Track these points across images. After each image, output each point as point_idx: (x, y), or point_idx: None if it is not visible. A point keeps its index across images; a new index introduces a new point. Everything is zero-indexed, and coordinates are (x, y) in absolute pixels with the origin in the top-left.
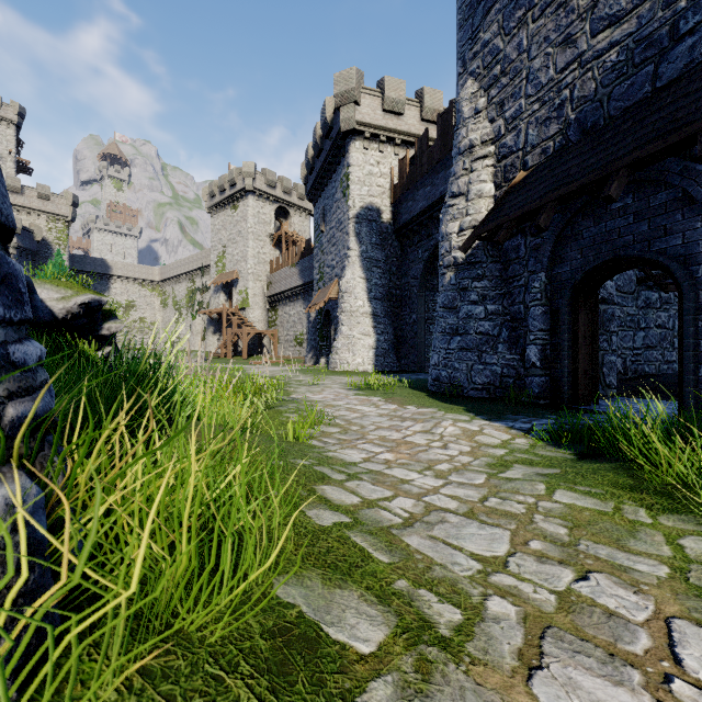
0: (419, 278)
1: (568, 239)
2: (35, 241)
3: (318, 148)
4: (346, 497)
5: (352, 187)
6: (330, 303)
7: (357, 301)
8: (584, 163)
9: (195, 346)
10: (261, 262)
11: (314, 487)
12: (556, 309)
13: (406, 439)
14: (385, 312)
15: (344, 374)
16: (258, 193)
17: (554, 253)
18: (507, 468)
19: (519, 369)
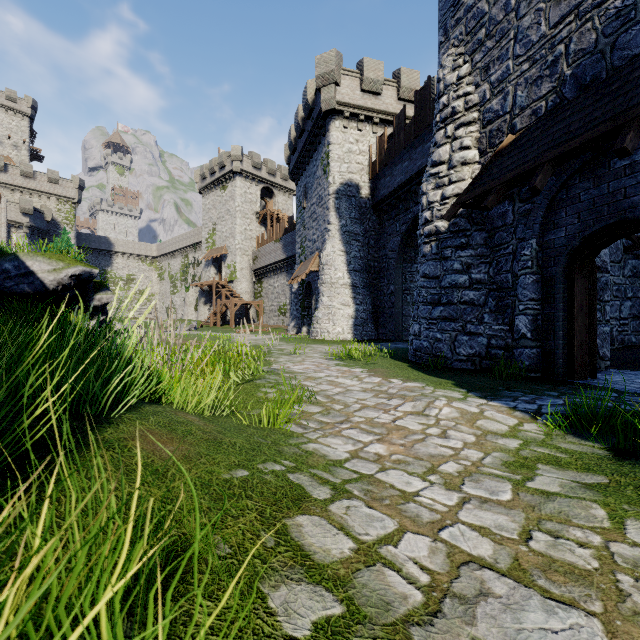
0: (397, 250)
1: (563, 203)
2: (46, 221)
3: (300, 129)
4: (332, 540)
5: (332, 164)
6: (311, 275)
7: (336, 272)
8: (586, 118)
9: (188, 315)
10: (248, 238)
11: (286, 522)
12: (549, 278)
13: (397, 423)
14: (364, 283)
15: (325, 343)
16: (245, 174)
17: (546, 219)
18: (532, 472)
19: (506, 340)
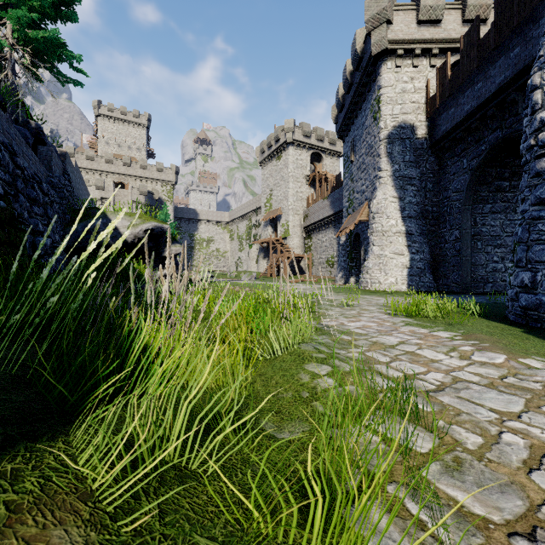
0: (464, 189)
1: None
2: (155, 200)
3: (348, 84)
4: None
5: (383, 108)
6: (360, 226)
7: (388, 220)
8: None
9: (251, 268)
10: (299, 199)
11: None
12: None
13: None
14: (420, 230)
15: (377, 294)
16: (296, 143)
17: None
18: None
19: None
